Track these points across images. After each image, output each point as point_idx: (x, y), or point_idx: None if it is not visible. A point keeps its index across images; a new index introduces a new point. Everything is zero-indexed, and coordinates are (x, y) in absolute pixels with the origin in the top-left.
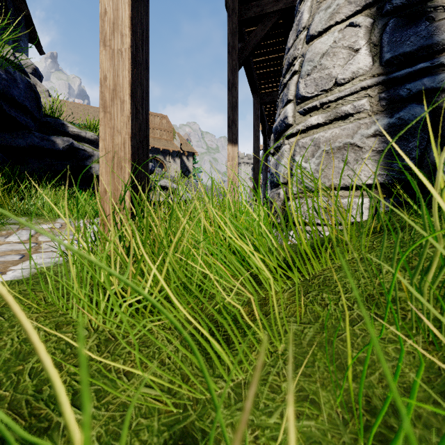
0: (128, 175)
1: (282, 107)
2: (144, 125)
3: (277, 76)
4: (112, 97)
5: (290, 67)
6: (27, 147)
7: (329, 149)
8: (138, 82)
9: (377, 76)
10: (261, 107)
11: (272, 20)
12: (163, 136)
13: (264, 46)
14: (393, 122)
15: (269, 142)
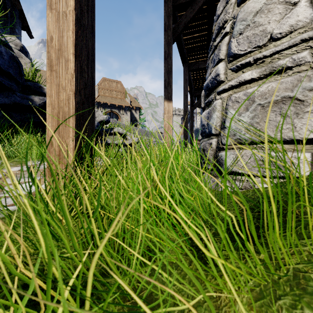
0: (72, 129)
1: (213, 66)
2: (90, 83)
3: (201, 50)
4: (57, 56)
5: (221, 31)
6: (11, 104)
7: (264, 102)
8: (83, 43)
9: None
10: (189, 73)
11: (198, 4)
12: (118, 96)
13: (192, 26)
14: None
15: (194, 99)
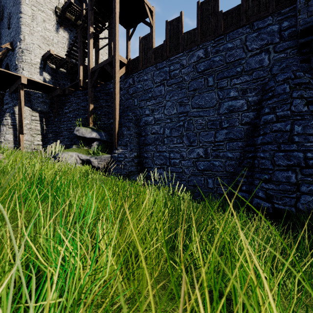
0: None
1: (1, 139)
2: None
3: None
4: None
5: (3, 134)
6: None
7: (9, 146)
8: None
9: (13, 141)
10: None
11: None
12: None
13: None
14: (15, 145)
15: None
